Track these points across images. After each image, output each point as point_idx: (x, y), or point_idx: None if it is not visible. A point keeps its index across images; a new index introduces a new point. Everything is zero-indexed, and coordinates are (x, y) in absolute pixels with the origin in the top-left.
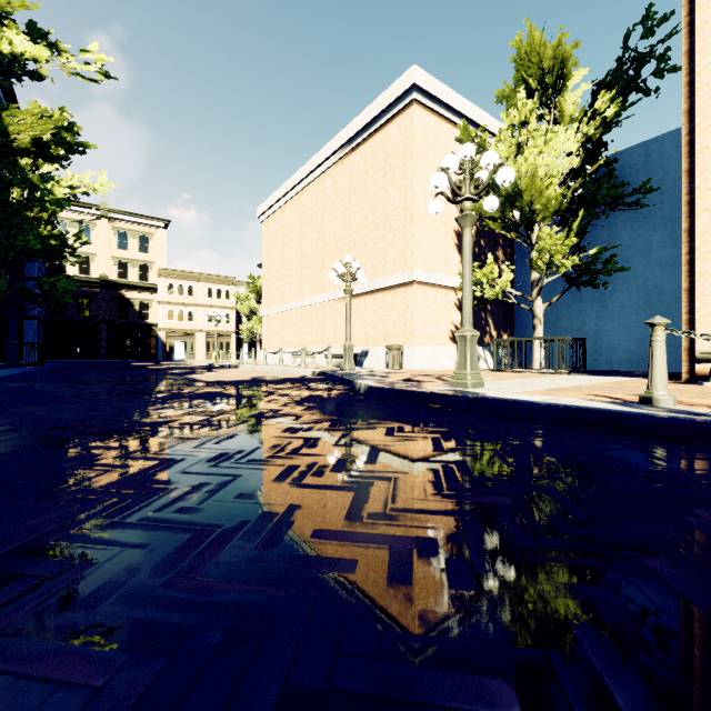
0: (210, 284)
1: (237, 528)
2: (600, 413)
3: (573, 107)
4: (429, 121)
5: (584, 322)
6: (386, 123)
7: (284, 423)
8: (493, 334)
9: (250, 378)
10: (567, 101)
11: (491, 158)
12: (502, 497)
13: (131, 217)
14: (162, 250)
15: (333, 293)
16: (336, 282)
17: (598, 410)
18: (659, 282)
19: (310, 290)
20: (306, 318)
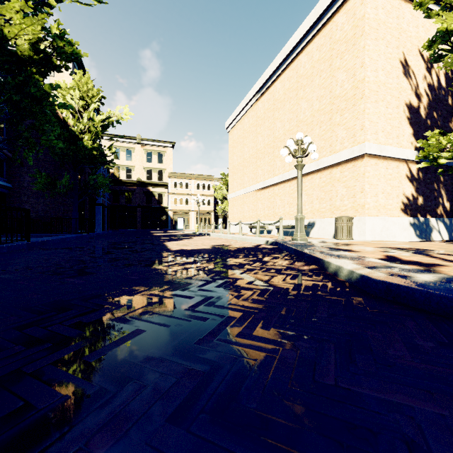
0: (198, 181)
1: None
2: None
3: None
4: None
5: None
6: (332, 16)
7: None
8: (446, 205)
9: (210, 246)
10: None
11: None
12: None
13: (153, 142)
14: (170, 161)
15: (282, 176)
16: (287, 160)
17: None
18: None
19: (263, 176)
20: (259, 197)
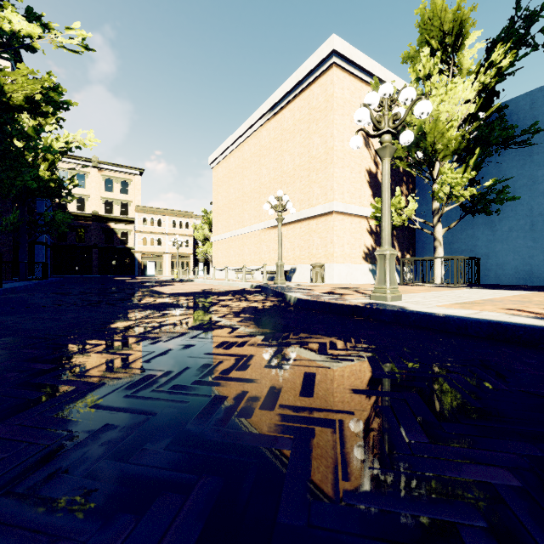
0: (174, 218)
1: (111, 539)
2: (538, 331)
3: (471, 61)
4: (346, 80)
5: (476, 244)
6: (310, 84)
7: (220, 336)
8: (398, 255)
9: (200, 290)
10: (465, 56)
11: (409, 93)
12: (497, 468)
13: (115, 167)
14: (138, 192)
15: (268, 222)
16: (269, 213)
17: (536, 328)
18: (543, 210)
19: (249, 220)
20: (246, 242)
